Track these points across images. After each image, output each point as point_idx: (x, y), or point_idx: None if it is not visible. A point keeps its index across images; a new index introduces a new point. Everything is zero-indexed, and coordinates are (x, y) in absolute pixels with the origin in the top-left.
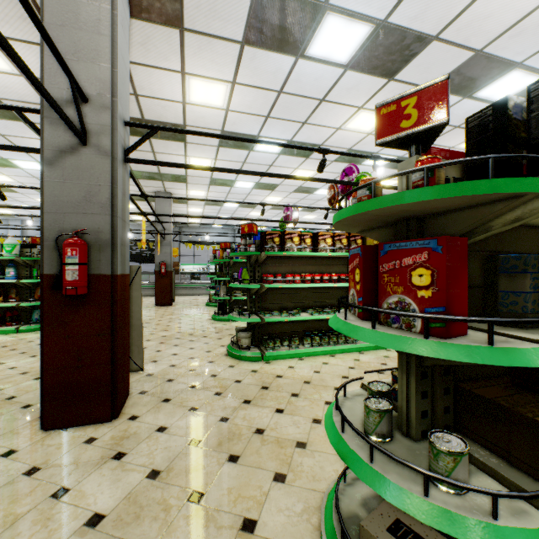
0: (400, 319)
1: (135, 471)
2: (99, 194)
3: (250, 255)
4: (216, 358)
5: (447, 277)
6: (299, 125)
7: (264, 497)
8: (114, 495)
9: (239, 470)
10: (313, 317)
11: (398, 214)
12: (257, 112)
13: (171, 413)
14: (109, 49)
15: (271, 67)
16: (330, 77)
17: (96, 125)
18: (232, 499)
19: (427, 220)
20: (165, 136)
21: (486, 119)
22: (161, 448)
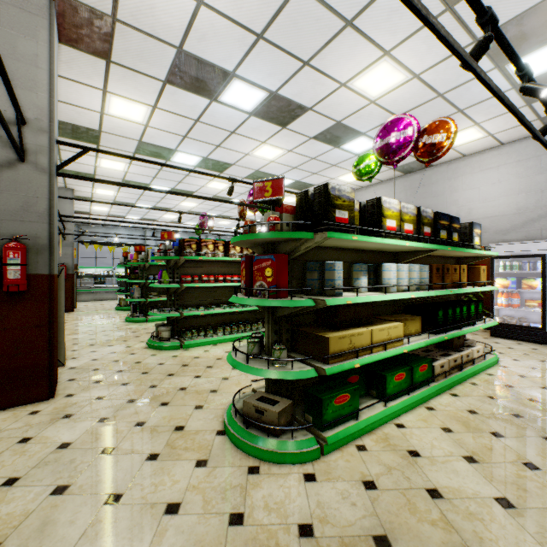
0: (261, 293)
1: (86, 421)
2: (37, 205)
3: (170, 259)
4: (137, 351)
5: (277, 272)
6: (214, 147)
7: (188, 416)
8: (74, 433)
9: (170, 408)
10: (225, 311)
11: (262, 241)
12: (175, 132)
13: (105, 389)
14: (47, 81)
15: (190, 103)
16: (239, 118)
17: (34, 145)
18: (167, 421)
19: (276, 244)
20: (76, 136)
21: (302, 197)
22: (104, 407)
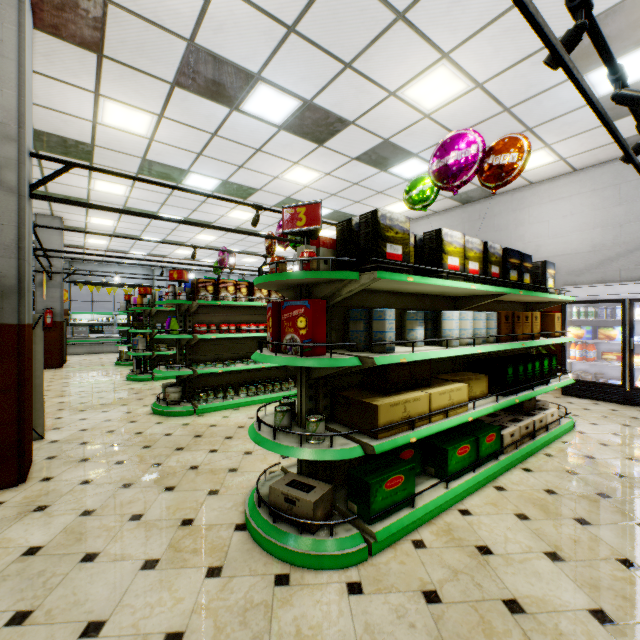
0: (292, 349)
1: (65, 514)
2: (2, 235)
3: (180, 304)
4: (139, 417)
5: (313, 322)
6: (235, 168)
7: (200, 505)
8: (47, 533)
9: (176, 494)
10: (249, 367)
11: (293, 283)
12: (188, 148)
13: (94, 469)
14: (16, 75)
15: (205, 111)
16: (265, 132)
17: None
18: (171, 512)
19: (312, 287)
20: (62, 151)
21: (344, 227)
22: (90, 495)
